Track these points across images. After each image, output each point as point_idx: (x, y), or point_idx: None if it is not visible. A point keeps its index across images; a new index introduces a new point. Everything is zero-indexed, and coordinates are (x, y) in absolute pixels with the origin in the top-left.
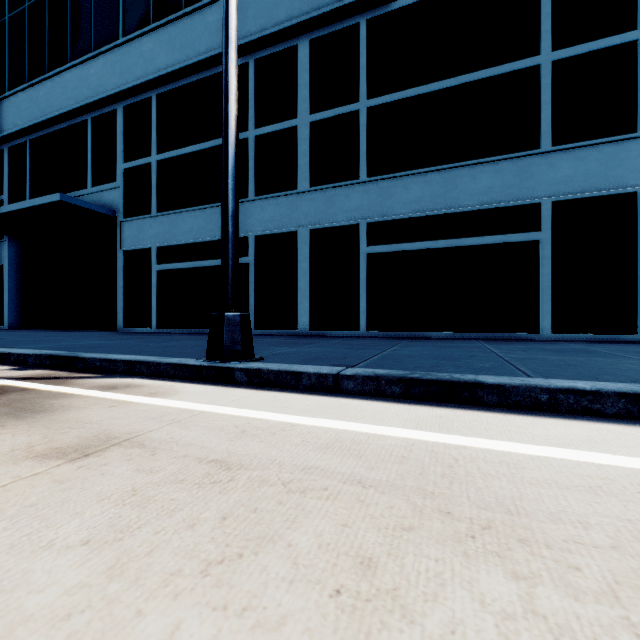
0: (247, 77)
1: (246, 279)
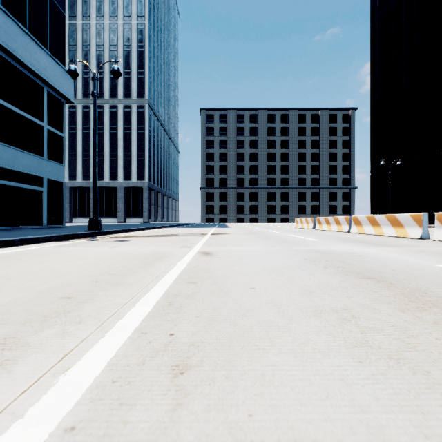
0: None
1: None
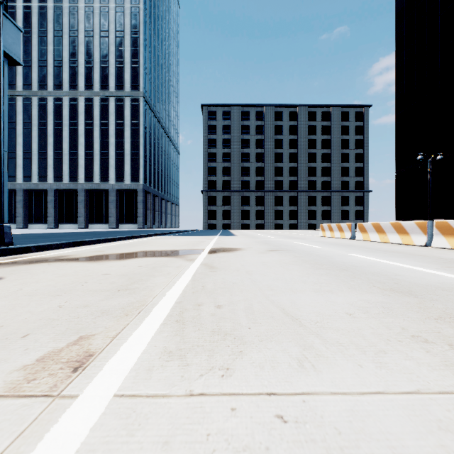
0: None
1: None
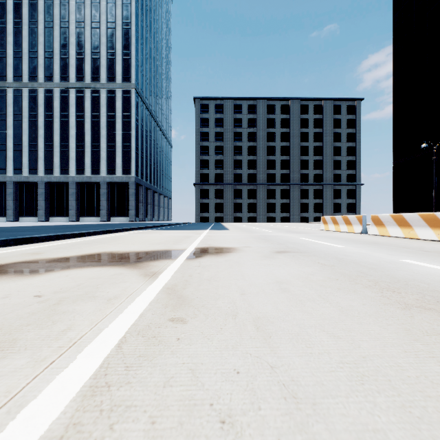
0: None
1: None
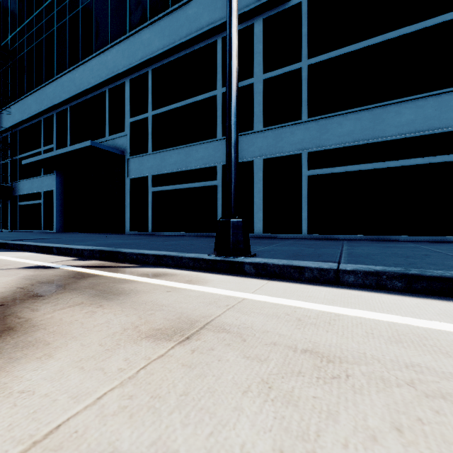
0: (216, 51)
1: (215, 196)
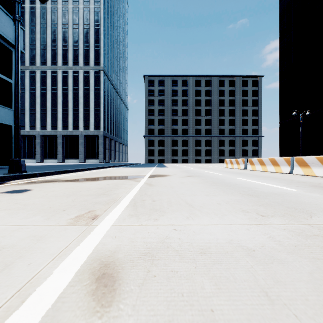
0: None
1: None
